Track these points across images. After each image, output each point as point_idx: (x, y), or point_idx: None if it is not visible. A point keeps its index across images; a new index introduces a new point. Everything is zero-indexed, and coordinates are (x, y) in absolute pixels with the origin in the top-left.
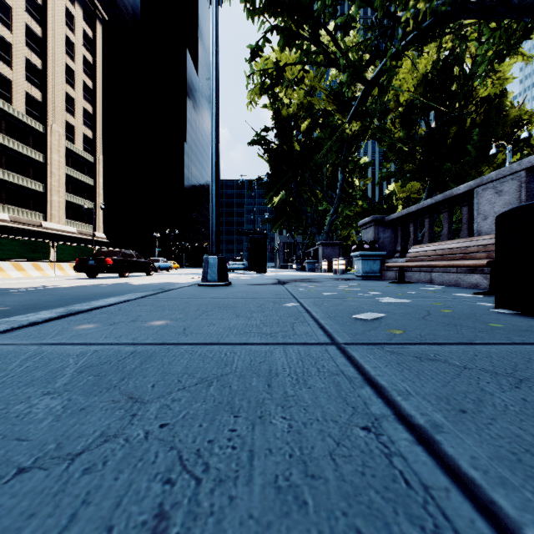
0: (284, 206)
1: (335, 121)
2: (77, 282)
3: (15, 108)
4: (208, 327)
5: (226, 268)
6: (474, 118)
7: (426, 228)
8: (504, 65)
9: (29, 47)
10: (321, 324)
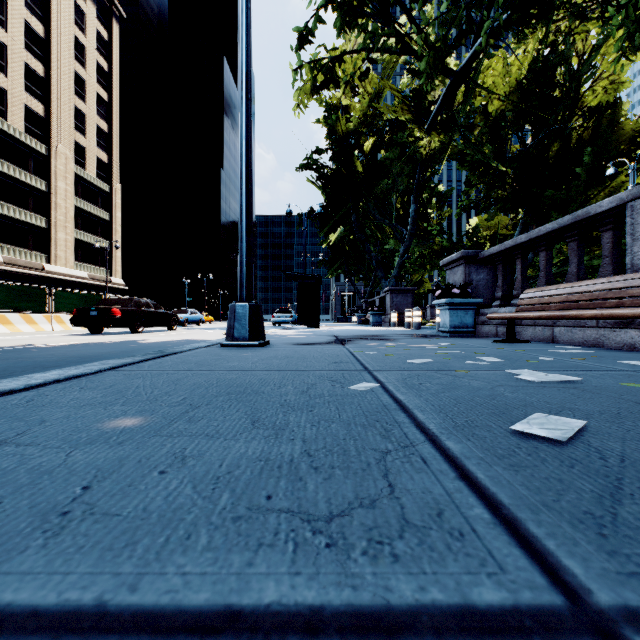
0: (341, 245)
1: (405, 138)
2: (68, 339)
3: (10, 123)
4: (158, 475)
5: (262, 320)
6: (581, 133)
7: (542, 265)
8: (619, 65)
9: (28, 49)
10: (455, 457)
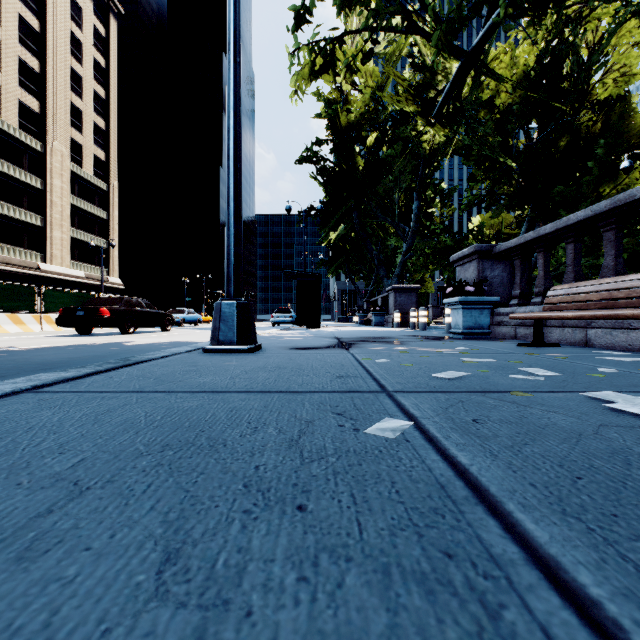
0: (342, 244)
1: (408, 133)
2: (49, 341)
3: (4, 120)
4: None
5: (252, 321)
6: (590, 127)
7: (570, 258)
8: (631, 56)
9: (23, 44)
10: None
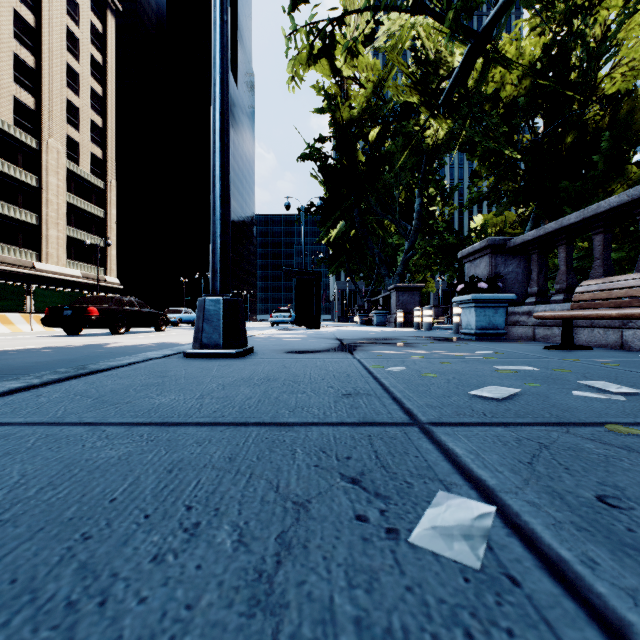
0: (342, 243)
1: (410, 128)
2: (29, 342)
3: None
4: None
5: (242, 320)
6: (597, 122)
7: (598, 251)
8: (639, 48)
9: (18, 39)
10: None
